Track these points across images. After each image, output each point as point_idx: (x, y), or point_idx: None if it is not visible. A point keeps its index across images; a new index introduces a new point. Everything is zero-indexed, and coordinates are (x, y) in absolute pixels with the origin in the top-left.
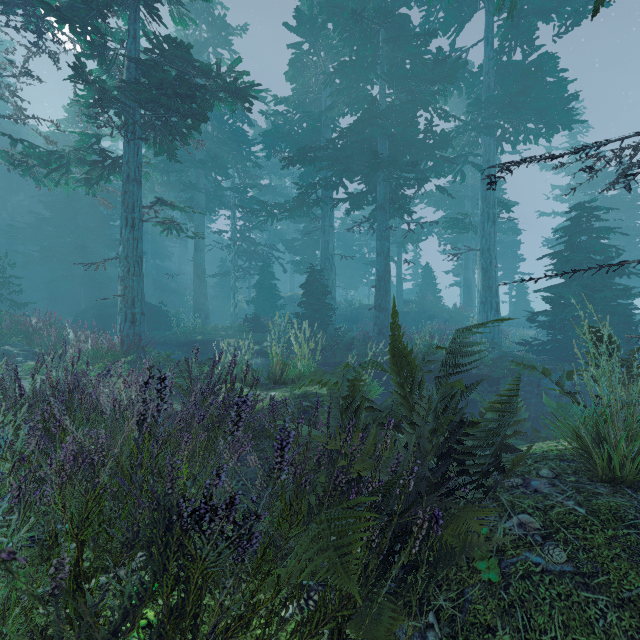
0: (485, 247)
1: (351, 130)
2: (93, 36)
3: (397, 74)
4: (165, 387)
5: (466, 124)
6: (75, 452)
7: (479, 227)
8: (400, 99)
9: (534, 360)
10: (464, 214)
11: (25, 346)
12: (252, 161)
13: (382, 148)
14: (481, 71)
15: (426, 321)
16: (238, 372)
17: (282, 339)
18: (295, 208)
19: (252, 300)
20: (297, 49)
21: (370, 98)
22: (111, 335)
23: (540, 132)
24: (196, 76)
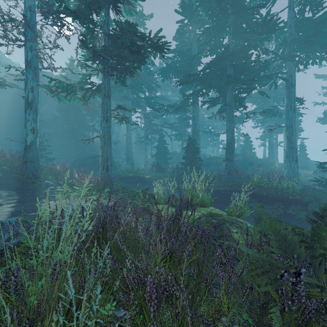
0: (289, 125)
1: (212, 64)
2: (87, 25)
3: (240, 31)
4: (300, 281)
5: (279, 56)
6: (155, 285)
7: (285, 113)
8: (240, 44)
9: (326, 191)
10: (274, 106)
11: (54, 180)
12: (155, 83)
13: (230, 72)
14: (285, 25)
15: (247, 165)
16: (165, 198)
17: (192, 181)
18: (181, 107)
19: (154, 155)
20: (181, 23)
21: (221, 46)
22: (87, 173)
23: (323, 57)
24: (137, 41)
